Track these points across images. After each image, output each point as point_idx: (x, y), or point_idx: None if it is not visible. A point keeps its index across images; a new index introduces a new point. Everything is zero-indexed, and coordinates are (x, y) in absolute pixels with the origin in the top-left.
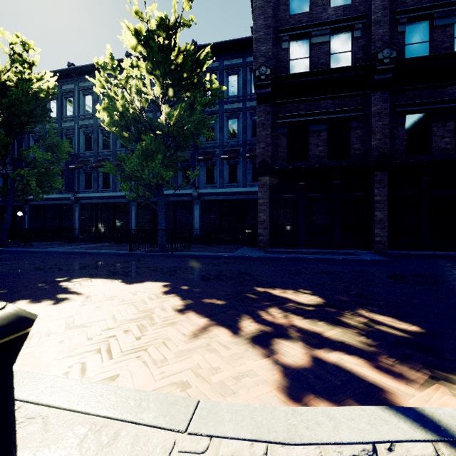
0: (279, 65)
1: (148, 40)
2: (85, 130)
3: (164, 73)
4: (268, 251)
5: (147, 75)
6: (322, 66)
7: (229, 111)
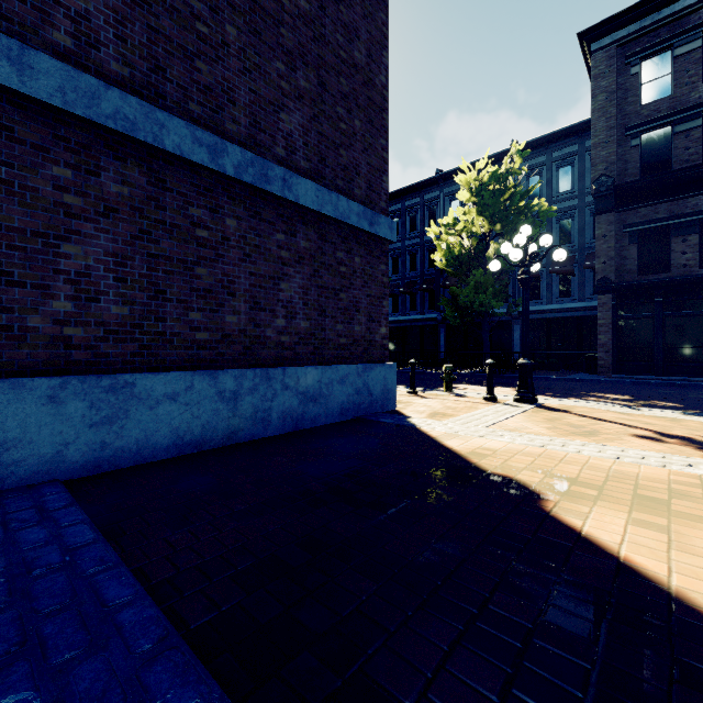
0: (626, 167)
1: (480, 191)
2: (393, 253)
3: (493, 213)
4: (610, 377)
5: (476, 217)
6: (690, 157)
7: (559, 212)
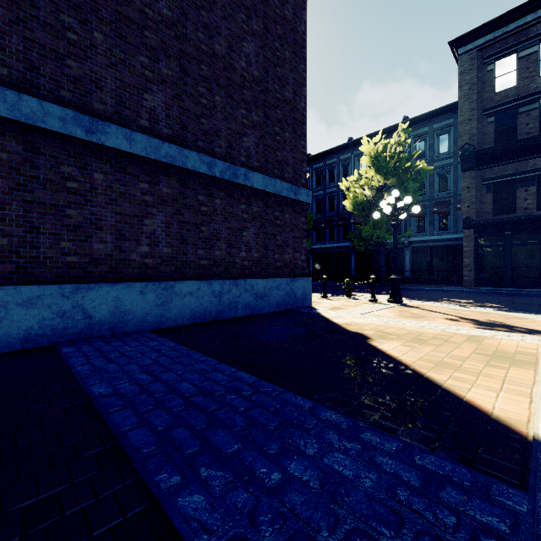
0: (484, 137)
1: (377, 157)
2: (317, 199)
3: (387, 172)
4: (472, 288)
5: (374, 175)
6: (530, 130)
7: (439, 168)
